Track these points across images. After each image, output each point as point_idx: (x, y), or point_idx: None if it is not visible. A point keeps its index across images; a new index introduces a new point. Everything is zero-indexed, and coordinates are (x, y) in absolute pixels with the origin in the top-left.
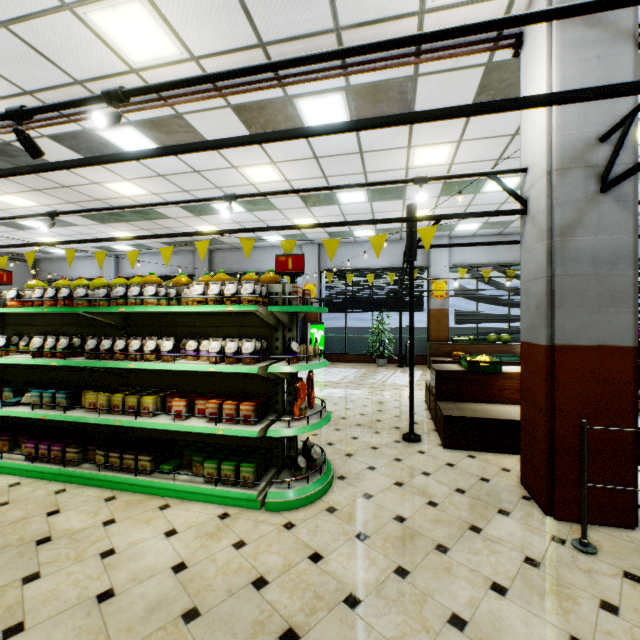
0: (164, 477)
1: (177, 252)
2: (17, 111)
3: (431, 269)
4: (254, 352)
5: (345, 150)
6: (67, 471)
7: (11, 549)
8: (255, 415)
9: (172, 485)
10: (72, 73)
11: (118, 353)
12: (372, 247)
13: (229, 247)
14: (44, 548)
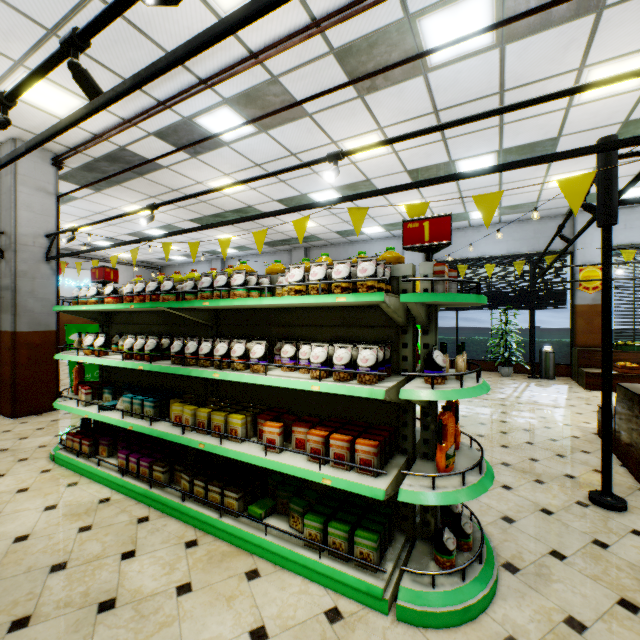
0: (253, 525)
1: (275, 252)
2: (69, 36)
3: (577, 253)
4: (375, 365)
5: (478, 92)
6: (152, 494)
7: (70, 612)
8: (377, 461)
9: (263, 541)
10: (164, 45)
11: (202, 358)
12: (491, 231)
13: (325, 243)
14: (103, 621)
